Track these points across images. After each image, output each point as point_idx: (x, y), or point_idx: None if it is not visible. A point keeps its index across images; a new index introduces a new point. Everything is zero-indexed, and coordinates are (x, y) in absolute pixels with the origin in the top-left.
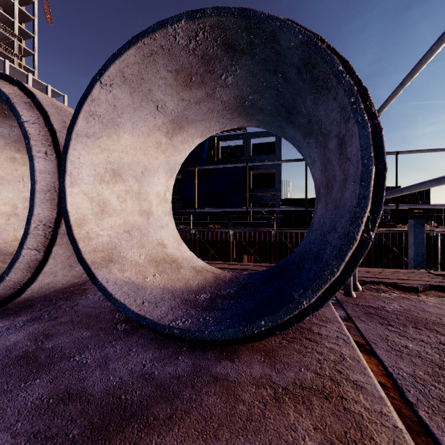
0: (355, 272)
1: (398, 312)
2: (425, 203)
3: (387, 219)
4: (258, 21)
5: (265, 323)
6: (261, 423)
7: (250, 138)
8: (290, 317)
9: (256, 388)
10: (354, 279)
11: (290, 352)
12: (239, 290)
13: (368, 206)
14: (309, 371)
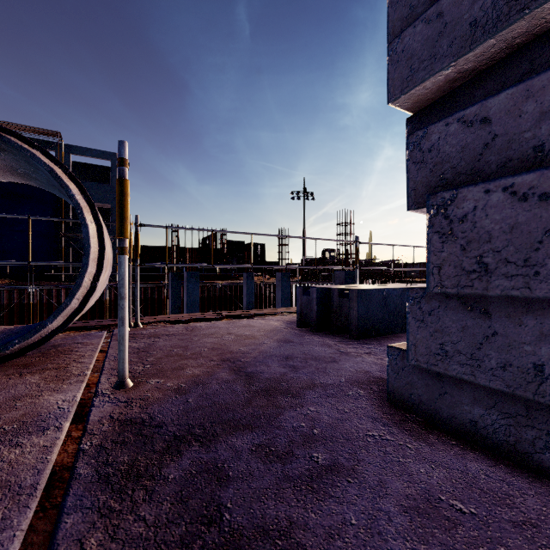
0: (137, 314)
1: (148, 333)
2: (263, 258)
3: (234, 272)
4: (13, 147)
5: (19, 341)
6: (4, 383)
7: (70, 153)
8: (44, 337)
9: (7, 376)
10: (137, 320)
11: (46, 361)
12: (8, 336)
13: (88, 269)
14: (54, 364)
